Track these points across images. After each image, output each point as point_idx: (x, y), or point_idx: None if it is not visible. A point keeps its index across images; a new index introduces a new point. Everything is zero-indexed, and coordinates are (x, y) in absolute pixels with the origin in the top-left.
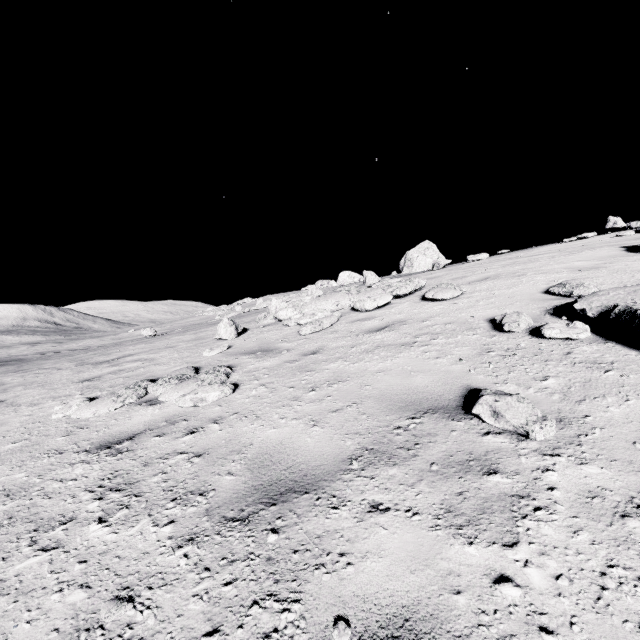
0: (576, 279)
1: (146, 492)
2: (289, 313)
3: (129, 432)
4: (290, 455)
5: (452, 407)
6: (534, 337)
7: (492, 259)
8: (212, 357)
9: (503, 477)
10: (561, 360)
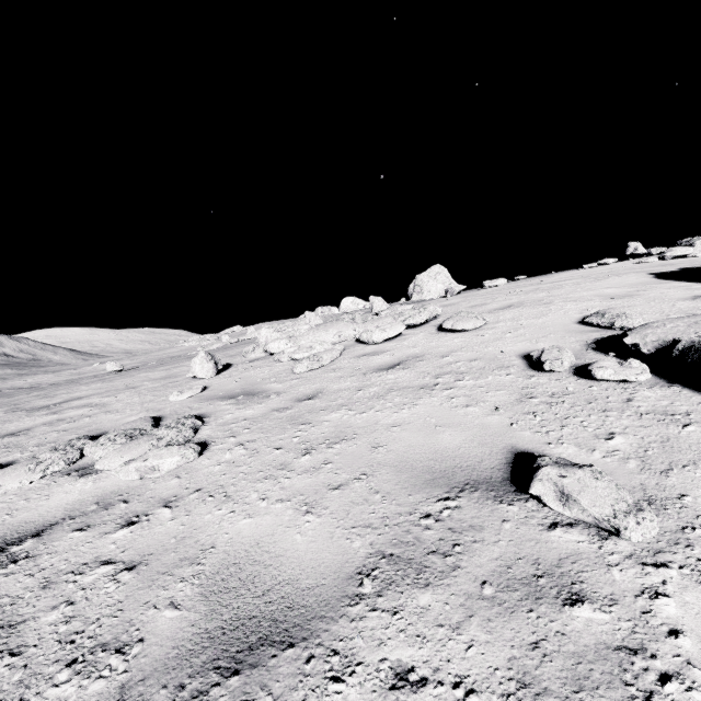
0: (615, 308)
1: (30, 645)
2: (282, 345)
3: (39, 522)
4: (269, 567)
5: (497, 481)
6: (581, 378)
7: (511, 285)
8: (181, 402)
9: (595, 609)
10: (623, 410)
